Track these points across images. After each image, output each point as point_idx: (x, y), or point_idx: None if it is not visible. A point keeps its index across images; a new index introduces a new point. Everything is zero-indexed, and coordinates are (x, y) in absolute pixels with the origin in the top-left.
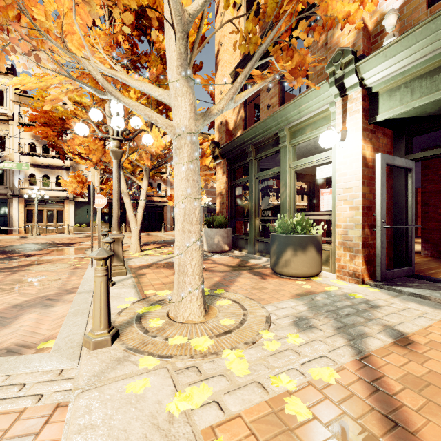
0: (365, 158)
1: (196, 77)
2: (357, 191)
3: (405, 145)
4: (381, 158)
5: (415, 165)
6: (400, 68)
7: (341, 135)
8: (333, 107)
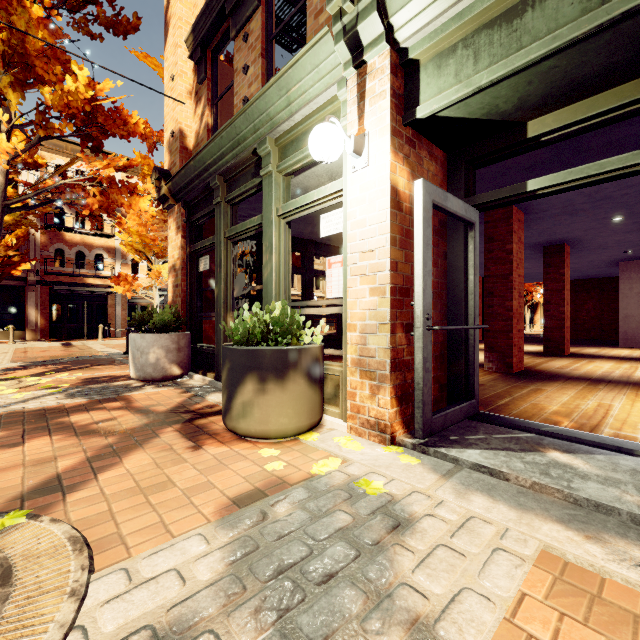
0: (397, 190)
1: (147, 61)
2: (383, 256)
3: (464, 179)
4: (423, 188)
5: None
6: (455, 2)
7: (354, 141)
8: (343, 89)
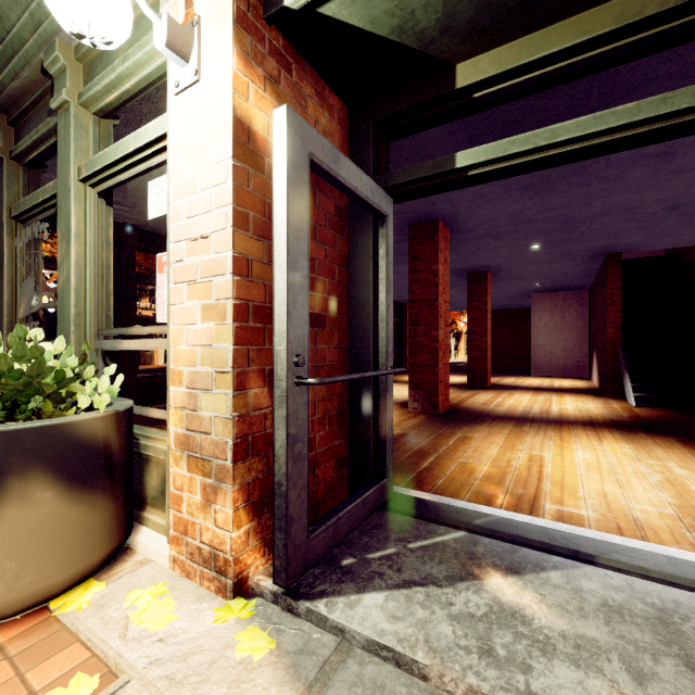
0: (251, 130)
1: None
2: (223, 246)
3: (373, 148)
4: (289, 123)
5: (403, 261)
6: None
7: (168, 25)
8: None
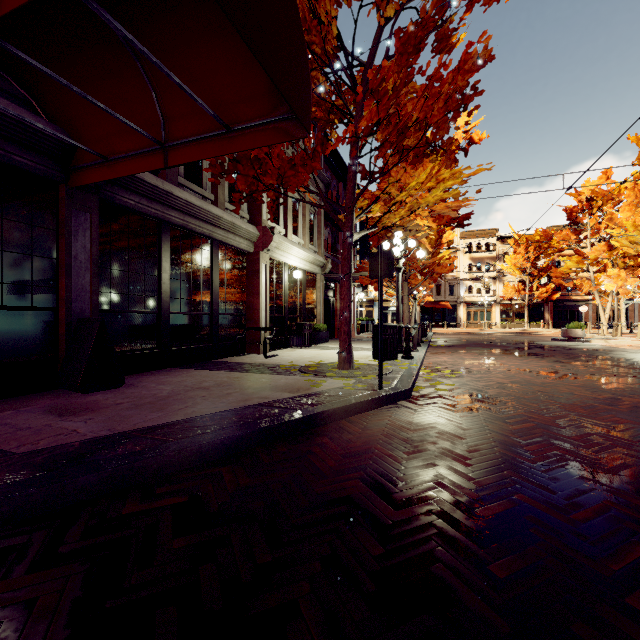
0: None
1: None
2: None
3: None
4: None
5: None
6: None
7: None
8: None
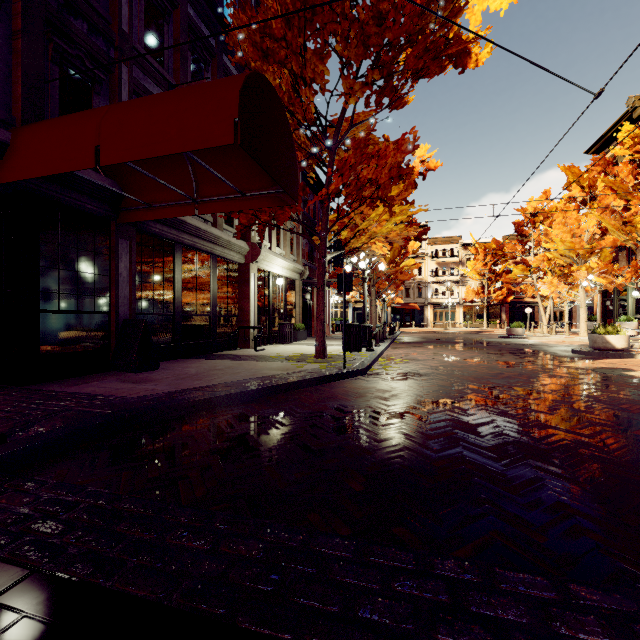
0: None
1: None
2: None
3: None
4: None
5: None
6: None
7: None
8: None
